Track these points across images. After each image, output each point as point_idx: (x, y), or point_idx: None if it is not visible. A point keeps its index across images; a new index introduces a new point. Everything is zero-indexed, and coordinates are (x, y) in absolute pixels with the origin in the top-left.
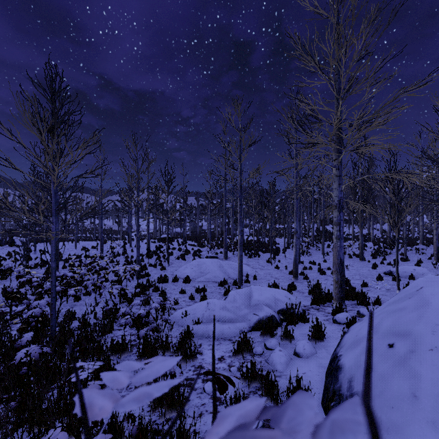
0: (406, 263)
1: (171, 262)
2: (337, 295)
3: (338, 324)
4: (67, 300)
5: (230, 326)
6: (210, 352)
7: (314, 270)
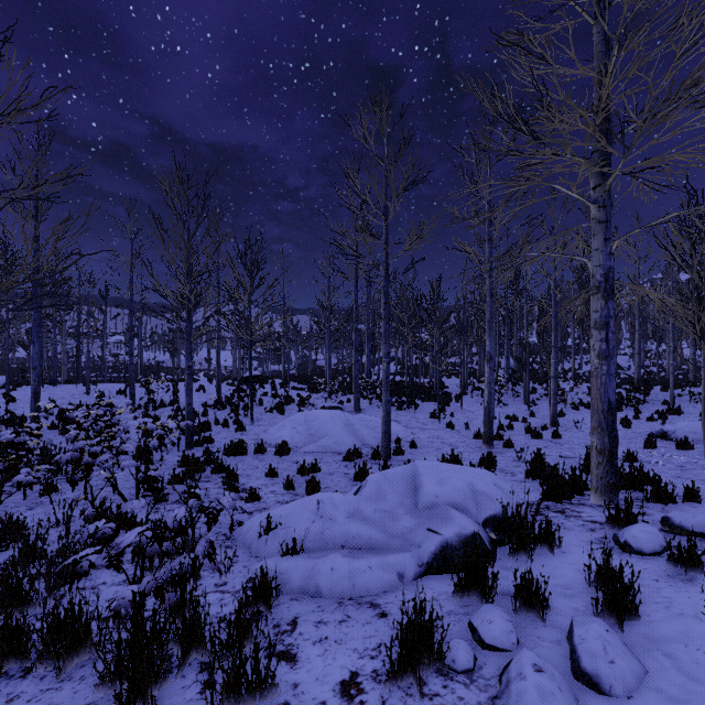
0: (680, 418)
1: (258, 417)
2: (603, 481)
3: (638, 556)
4: (25, 492)
5: (371, 563)
6: (318, 655)
7: (517, 431)
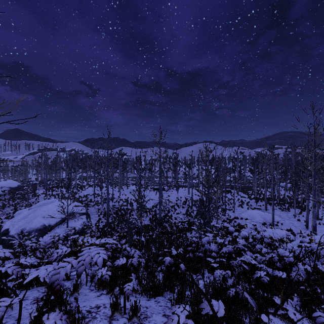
0: None
1: (236, 208)
2: None
3: None
4: None
5: None
6: None
7: None
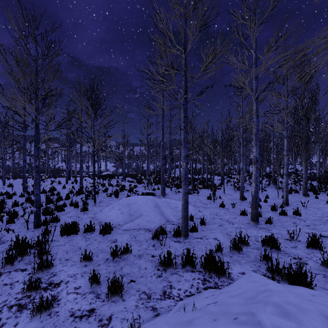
0: None
1: (101, 200)
2: None
3: None
4: None
5: None
6: None
7: (264, 208)
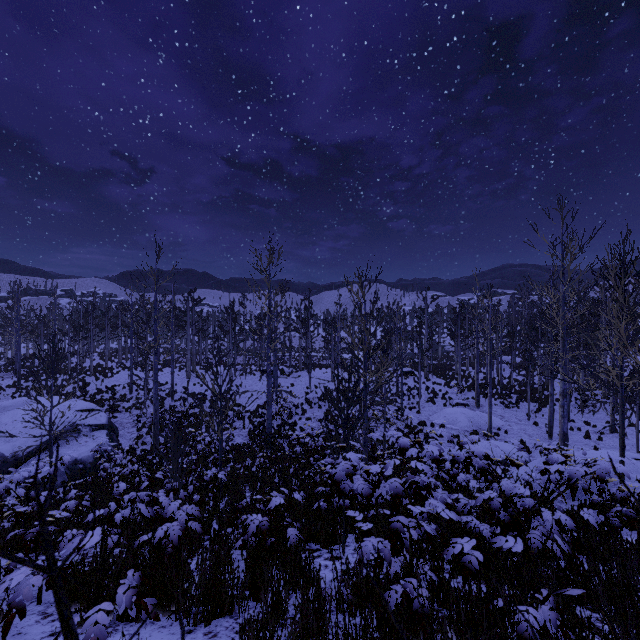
0: None
1: (422, 405)
2: None
3: None
4: None
5: None
6: None
7: (583, 432)
